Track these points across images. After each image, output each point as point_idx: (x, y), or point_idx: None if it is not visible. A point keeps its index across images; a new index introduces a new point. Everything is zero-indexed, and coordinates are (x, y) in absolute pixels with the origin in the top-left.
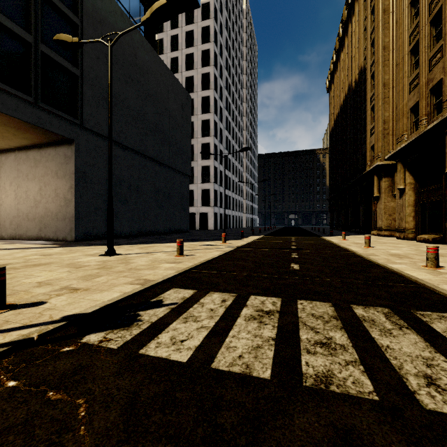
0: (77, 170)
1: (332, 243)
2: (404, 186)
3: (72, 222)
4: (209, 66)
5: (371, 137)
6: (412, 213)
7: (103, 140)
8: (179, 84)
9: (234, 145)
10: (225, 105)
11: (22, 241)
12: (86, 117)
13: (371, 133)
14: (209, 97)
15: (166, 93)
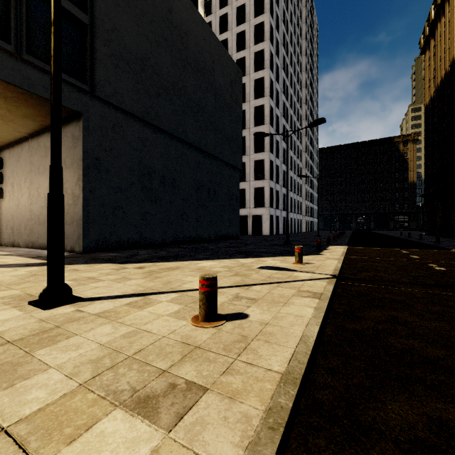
0: (86, 155)
1: None
2: None
3: (80, 226)
4: (264, 42)
5: None
6: None
7: (124, 117)
8: (228, 55)
9: (292, 136)
10: (282, 88)
11: (30, 250)
12: (99, 83)
13: None
14: (264, 78)
15: (211, 64)
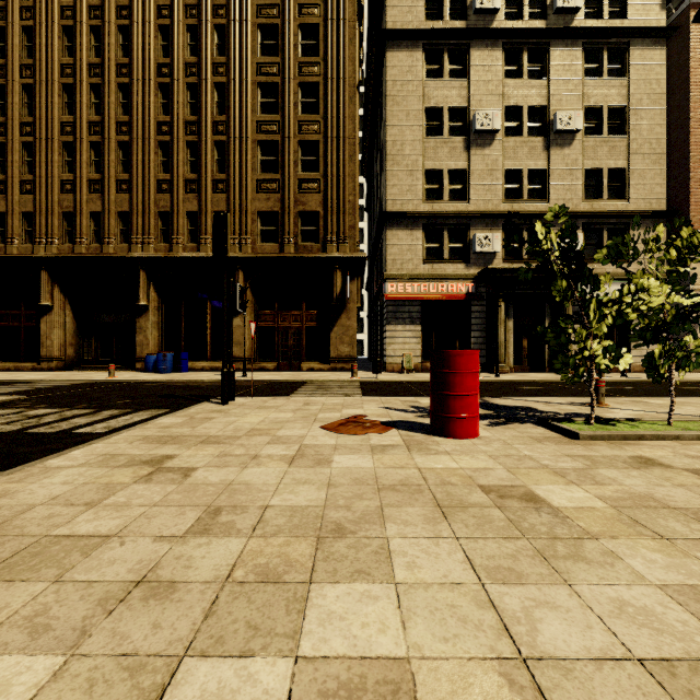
0: None
1: None
2: None
3: None
4: None
5: None
6: None
7: None
8: None
9: None
10: None
11: None
12: None
13: None
14: None
15: None
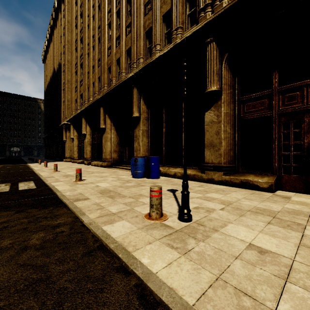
0: None
1: (28, 167)
2: (73, 136)
3: None
4: None
5: (63, 106)
6: (77, 150)
7: None
8: None
9: None
10: None
11: None
12: None
13: (63, 104)
14: None
15: None
